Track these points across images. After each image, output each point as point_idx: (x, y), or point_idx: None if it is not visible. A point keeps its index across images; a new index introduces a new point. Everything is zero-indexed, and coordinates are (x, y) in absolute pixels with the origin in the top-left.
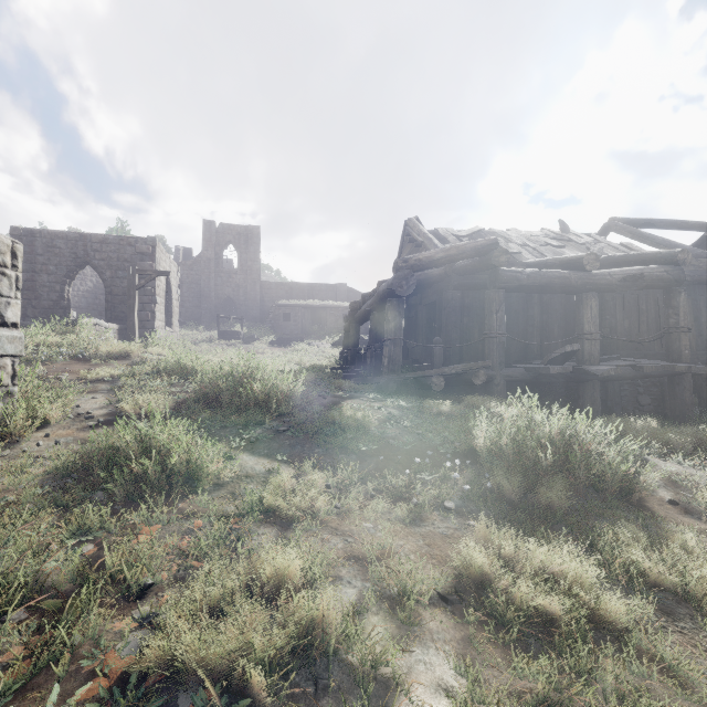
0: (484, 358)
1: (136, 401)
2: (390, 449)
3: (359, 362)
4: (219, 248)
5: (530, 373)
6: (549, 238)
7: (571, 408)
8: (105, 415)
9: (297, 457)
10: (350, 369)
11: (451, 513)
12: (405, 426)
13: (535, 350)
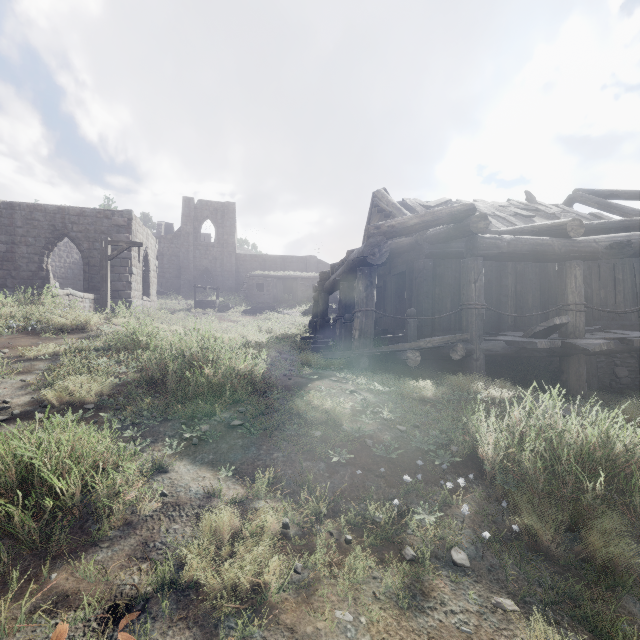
0: (456, 329)
1: (65, 387)
2: (368, 453)
3: (328, 332)
4: (197, 222)
5: (512, 347)
6: (517, 208)
7: (549, 381)
8: (25, 405)
9: (250, 467)
10: (319, 338)
11: (463, 571)
12: (385, 419)
13: (509, 321)
